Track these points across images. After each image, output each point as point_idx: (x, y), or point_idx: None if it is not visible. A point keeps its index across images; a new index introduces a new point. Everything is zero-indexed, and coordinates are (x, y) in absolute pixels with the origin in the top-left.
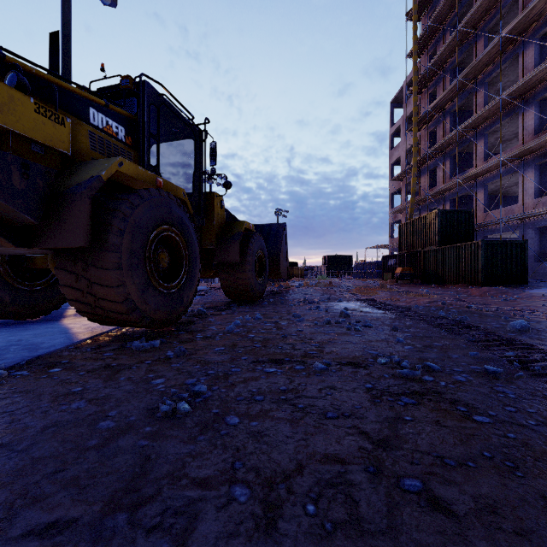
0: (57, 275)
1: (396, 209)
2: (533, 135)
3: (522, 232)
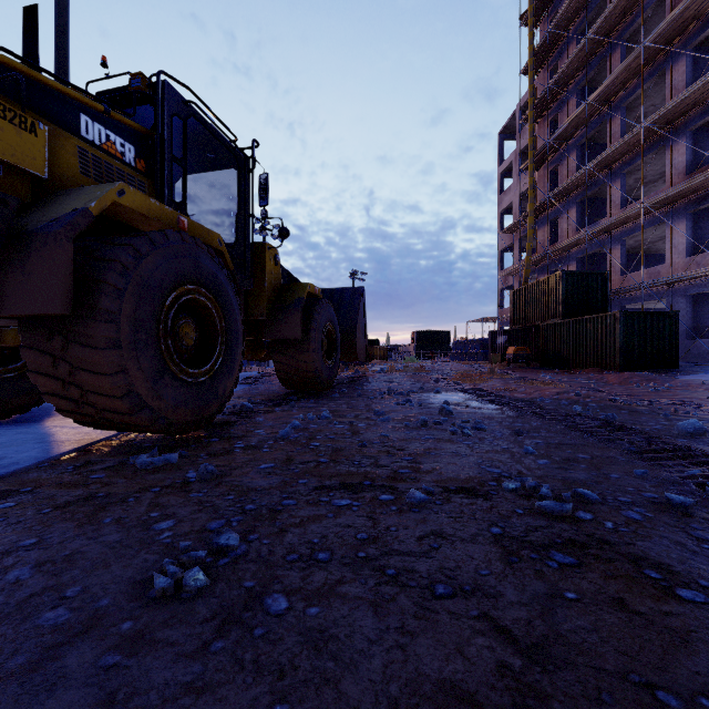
0: (24, 357)
1: (506, 271)
2: (685, 175)
3: (670, 300)
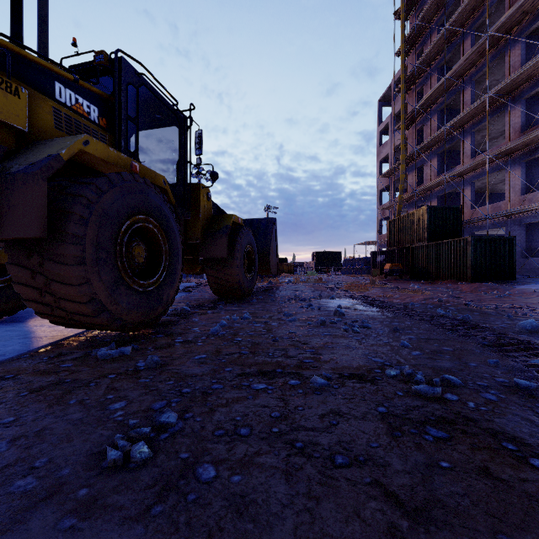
0: (10, 271)
1: (384, 206)
2: (520, 133)
3: (509, 228)
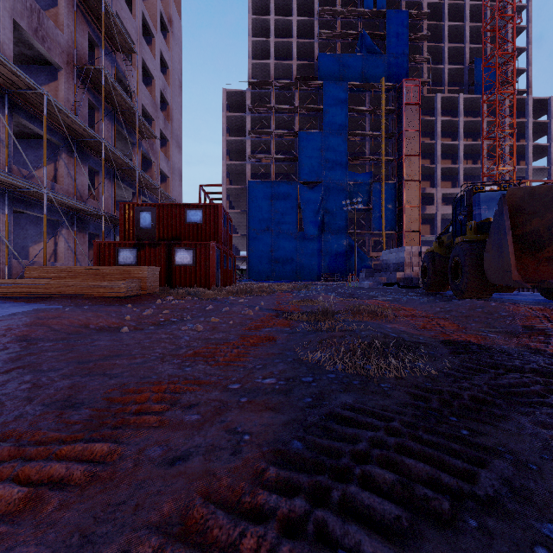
0: None
1: None
2: None
3: None
